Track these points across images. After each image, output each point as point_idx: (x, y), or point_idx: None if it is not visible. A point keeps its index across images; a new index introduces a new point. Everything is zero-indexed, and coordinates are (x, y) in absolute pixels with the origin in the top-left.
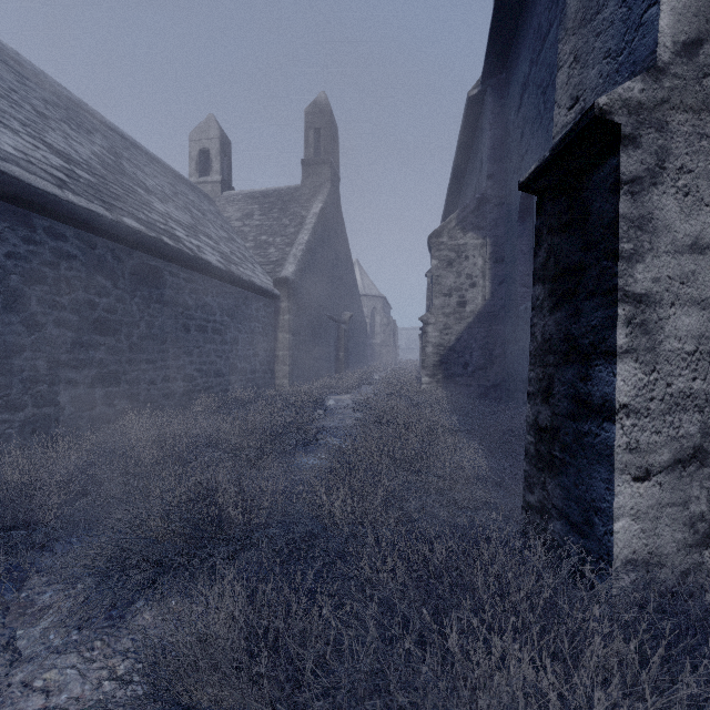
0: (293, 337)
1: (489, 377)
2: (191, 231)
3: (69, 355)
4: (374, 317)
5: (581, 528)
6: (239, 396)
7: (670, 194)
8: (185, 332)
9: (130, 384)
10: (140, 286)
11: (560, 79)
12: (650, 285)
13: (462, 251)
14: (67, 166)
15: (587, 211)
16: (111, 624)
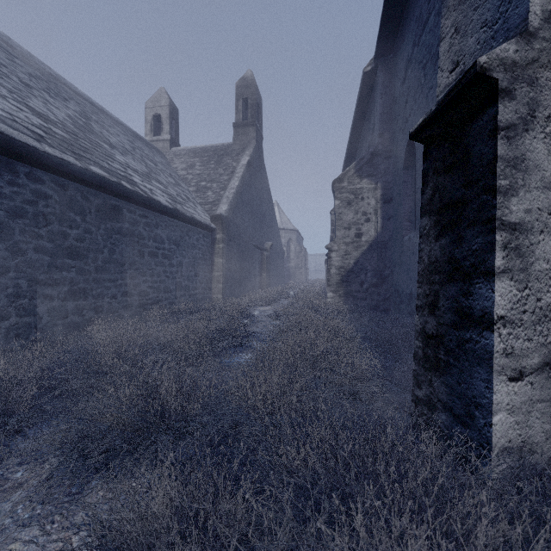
0: (226, 261)
1: (380, 293)
2: (145, 177)
3: (46, 275)
4: (289, 246)
5: (464, 420)
6: (183, 308)
7: (540, 139)
8: (140, 257)
9: (95, 298)
10: (104, 221)
11: (443, 48)
12: (523, 215)
13: (358, 193)
14: (45, 125)
15: (468, 154)
16: (70, 499)
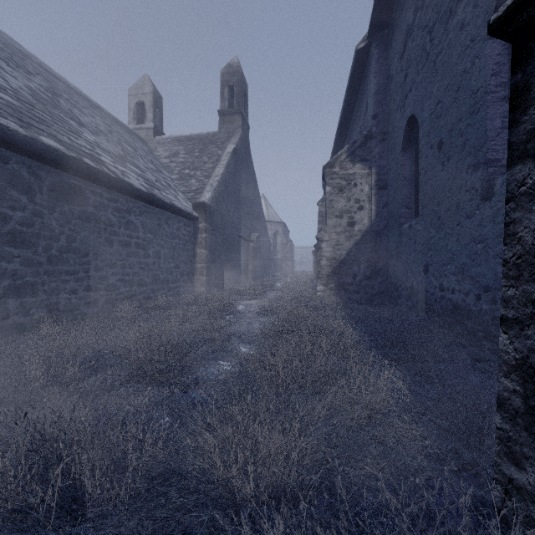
0: (209, 252)
1: (374, 286)
2: (118, 159)
3: None
4: (276, 238)
5: None
6: (160, 302)
7: None
8: (108, 246)
9: (48, 294)
10: (60, 202)
11: None
12: None
13: (351, 179)
14: None
15: None
16: None
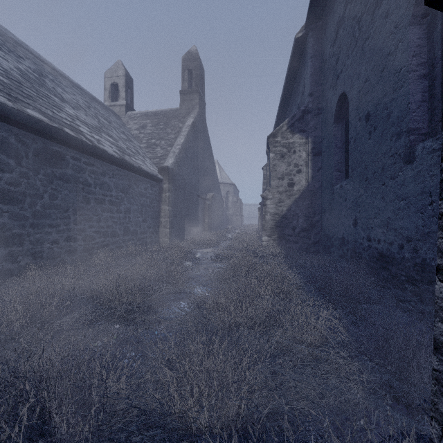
0: (172, 209)
1: (311, 237)
2: (95, 130)
3: None
4: (228, 197)
5: None
6: (130, 251)
7: None
8: (86, 203)
9: (33, 244)
10: (43, 166)
11: None
12: None
13: (291, 147)
14: None
15: None
16: None
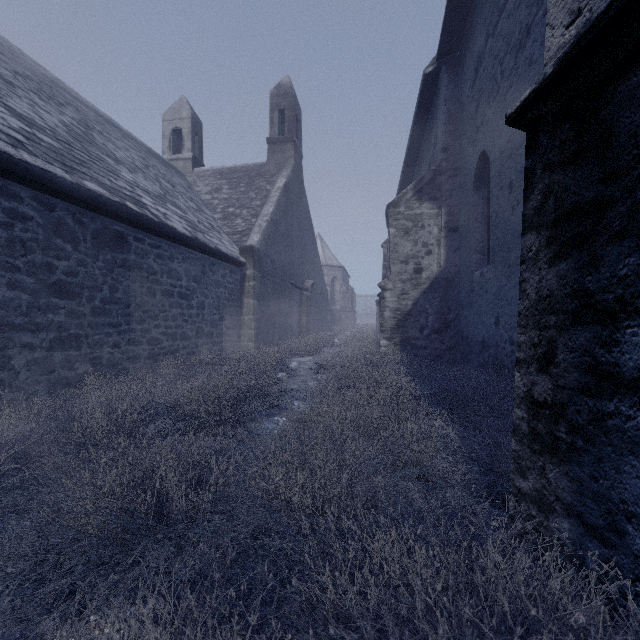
0: (258, 303)
1: (444, 340)
2: (159, 199)
3: (24, 318)
4: (334, 285)
5: (604, 534)
6: (205, 359)
7: None
8: (151, 296)
9: (92, 347)
10: (103, 250)
11: None
12: None
13: (418, 220)
14: (27, 130)
15: (609, 132)
16: None
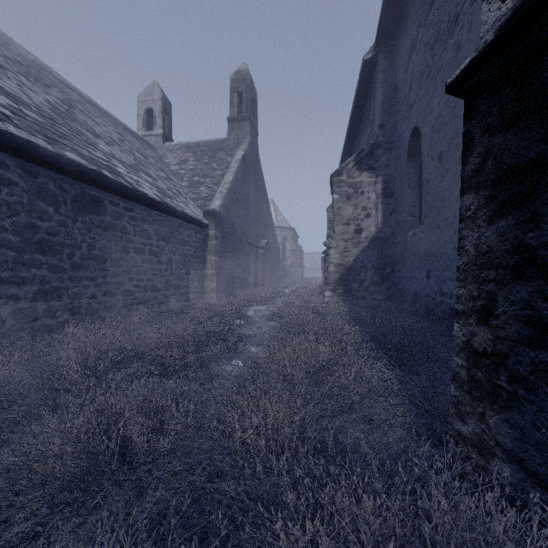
0: (219, 259)
1: (381, 292)
2: (132, 169)
3: (10, 273)
4: (285, 244)
5: (547, 482)
6: (172, 308)
7: None
8: (125, 253)
9: (72, 298)
10: (81, 213)
11: None
12: None
13: (358, 187)
14: (14, 106)
15: None
16: None
